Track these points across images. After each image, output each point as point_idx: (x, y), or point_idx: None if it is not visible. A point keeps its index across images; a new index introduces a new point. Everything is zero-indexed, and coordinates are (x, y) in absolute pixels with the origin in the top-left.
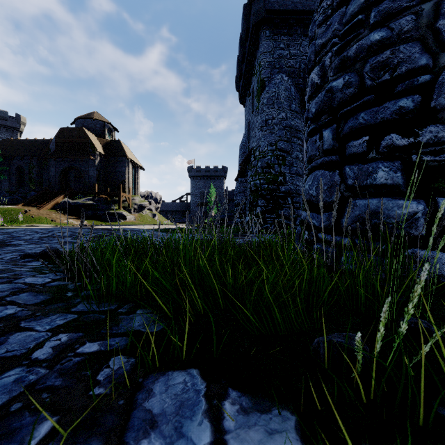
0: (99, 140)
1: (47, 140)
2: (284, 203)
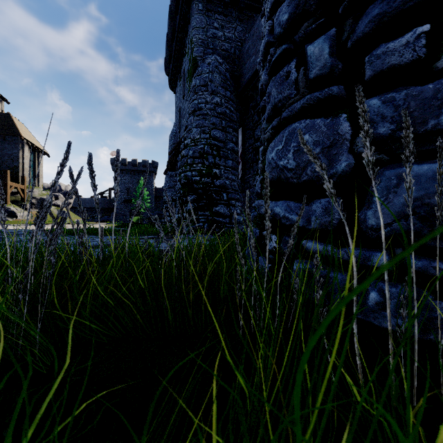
0: None
1: None
2: (219, 199)
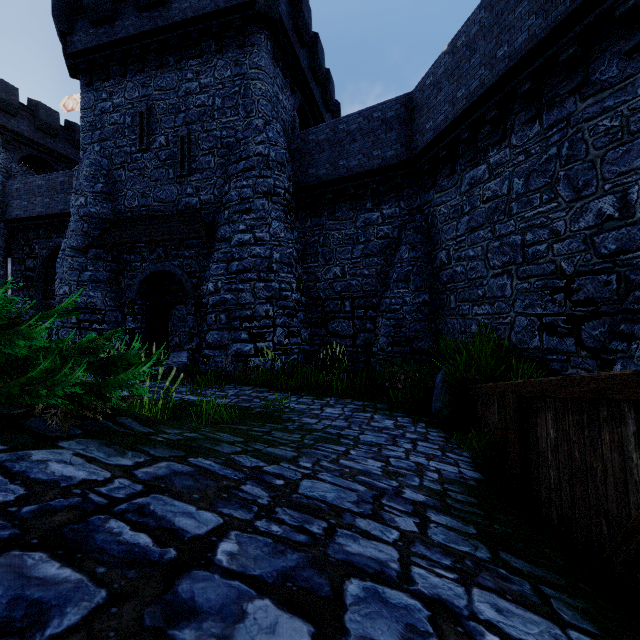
0: None
1: None
2: None
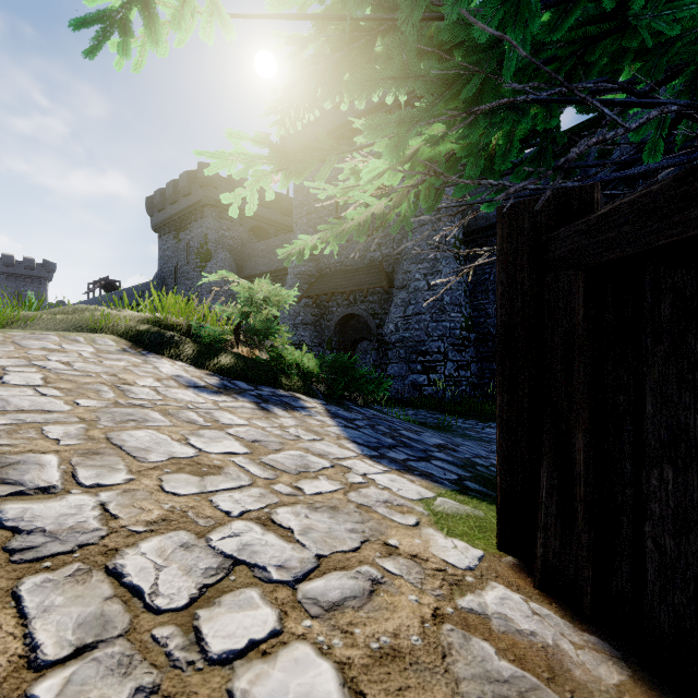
0: None
1: None
2: None
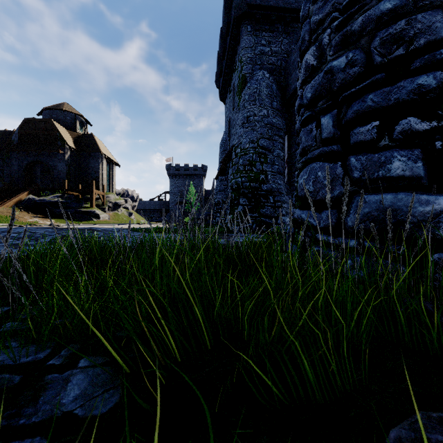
0: (69, 133)
1: (9, 132)
2: (266, 202)
